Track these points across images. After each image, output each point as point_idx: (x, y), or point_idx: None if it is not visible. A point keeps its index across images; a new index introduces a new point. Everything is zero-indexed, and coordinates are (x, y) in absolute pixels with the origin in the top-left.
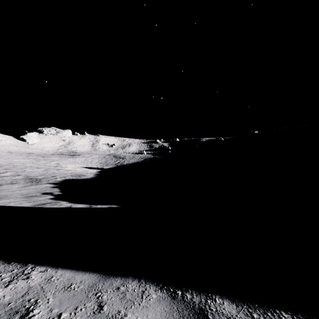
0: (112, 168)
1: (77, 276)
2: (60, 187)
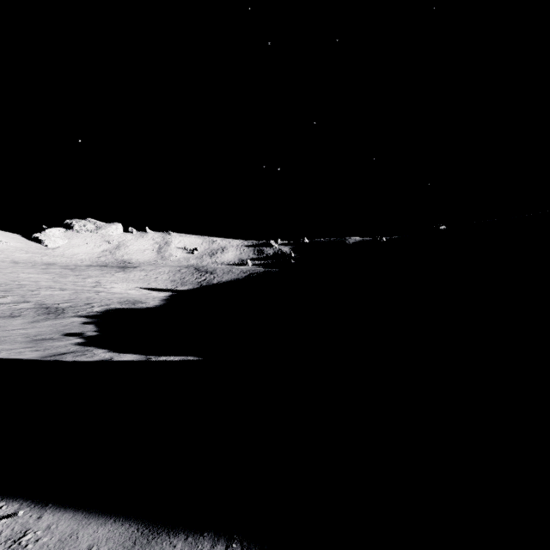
0: (193, 290)
1: (84, 530)
2: (98, 323)
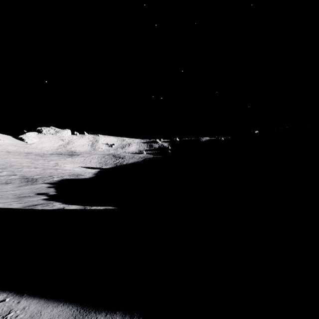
0: (112, 168)
1: (45, 310)
2: (56, 187)
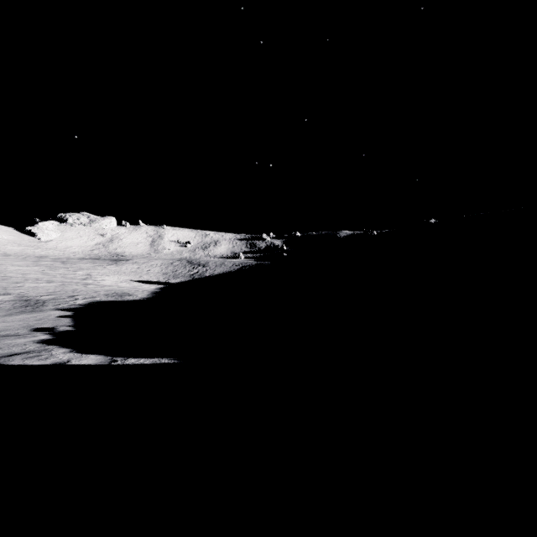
0: (185, 283)
1: None
2: (76, 317)
